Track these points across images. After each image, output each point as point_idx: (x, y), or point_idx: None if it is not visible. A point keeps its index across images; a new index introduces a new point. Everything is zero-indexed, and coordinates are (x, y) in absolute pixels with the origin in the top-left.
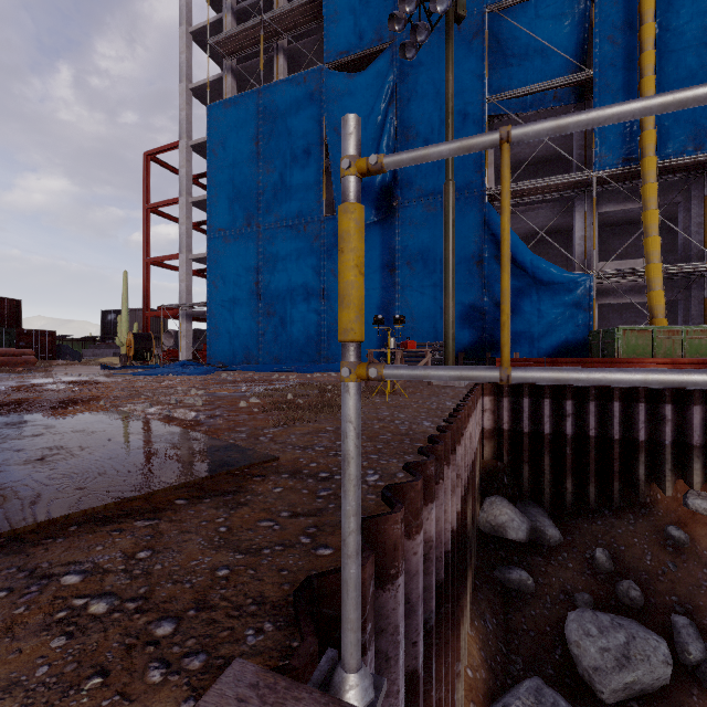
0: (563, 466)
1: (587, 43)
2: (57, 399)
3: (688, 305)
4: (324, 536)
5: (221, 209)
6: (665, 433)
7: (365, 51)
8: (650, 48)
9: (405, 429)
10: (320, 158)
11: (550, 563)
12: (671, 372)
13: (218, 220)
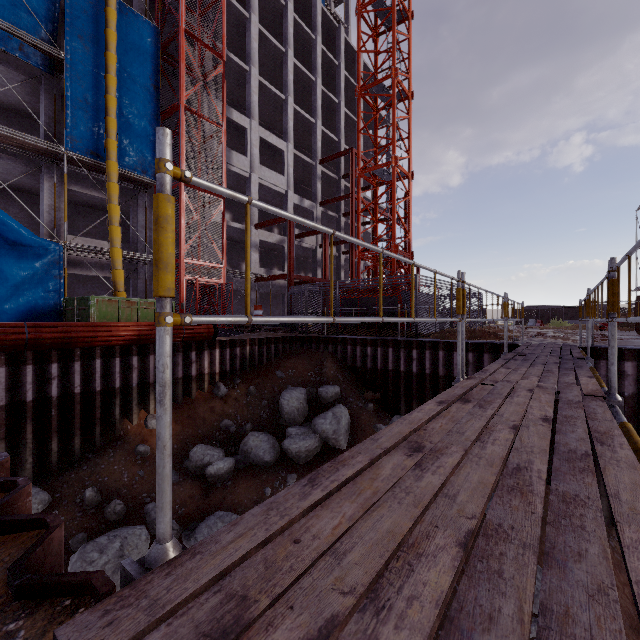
0: (49, 429)
1: (58, 23)
2: None
3: (137, 283)
4: None
5: None
6: (134, 378)
7: None
8: (113, 74)
9: None
10: None
11: None
12: (293, 317)
13: None
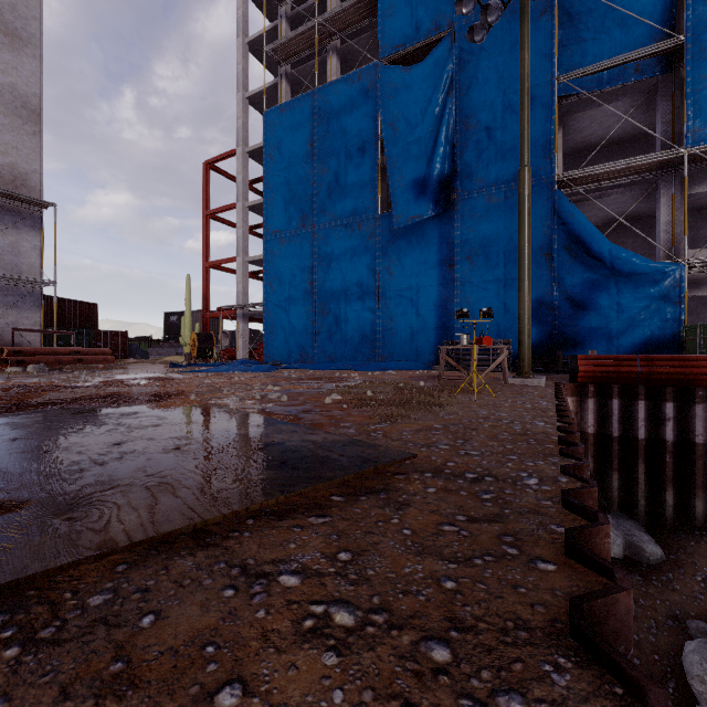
0: (662, 476)
1: (676, 6)
2: (147, 393)
3: None
4: (528, 547)
5: (277, 211)
6: None
7: (421, 42)
8: None
9: (520, 428)
10: (375, 155)
11: (652, 584)
12: None
13: (274, 222)
